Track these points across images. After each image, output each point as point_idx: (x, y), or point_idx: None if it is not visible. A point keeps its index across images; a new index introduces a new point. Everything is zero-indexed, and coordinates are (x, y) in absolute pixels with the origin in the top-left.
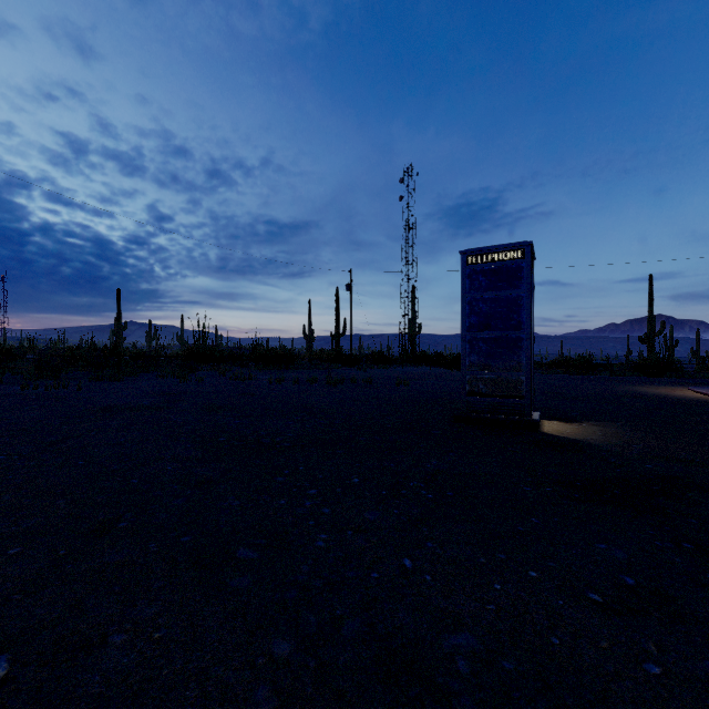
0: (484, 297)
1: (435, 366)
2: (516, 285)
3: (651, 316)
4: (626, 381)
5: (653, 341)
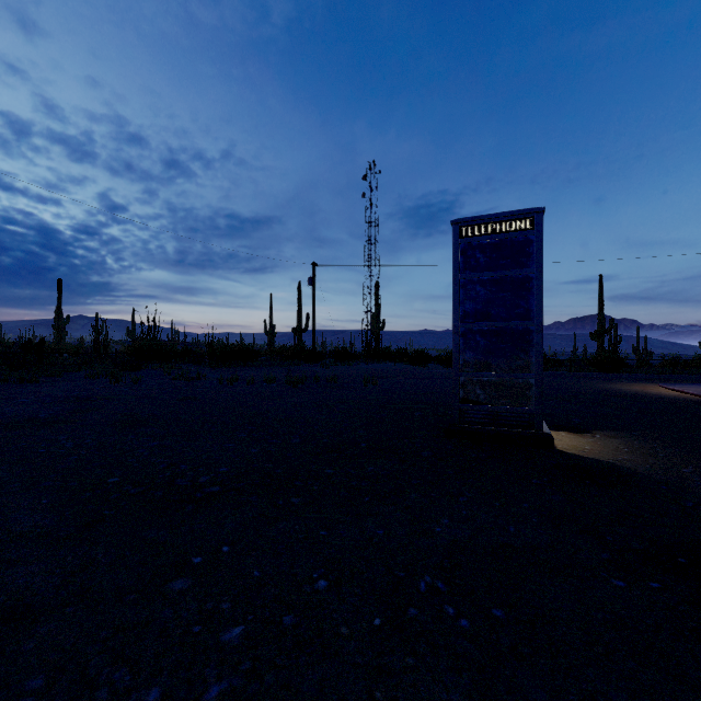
0: (482, 278)
1: (400, 362)
2: (524, 263)
3: (601, 314)
4: (594, 378)
5: (602, 338)
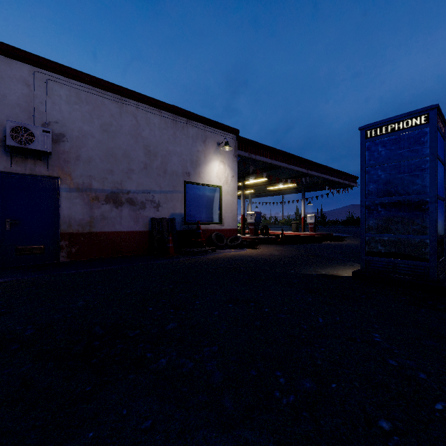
0: None
1: None
2: None
3: None
4: None
5: None
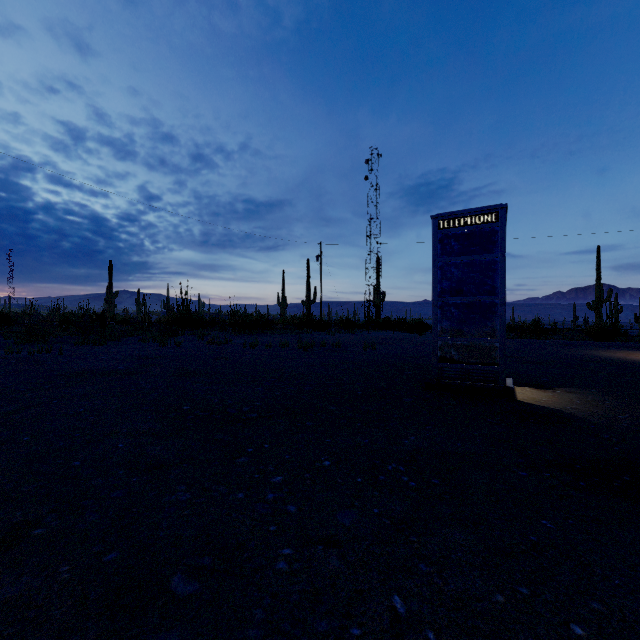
0: (456, 262)
1: (399, 330)
2: (490, 249)
3: (599, 284)
4: (582, 345)
5: (600, 308)
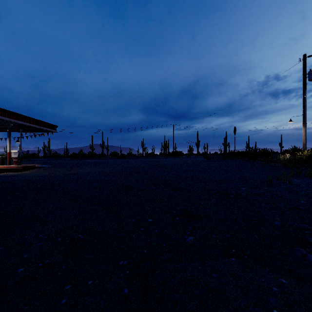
0: None
1: None
2: None
3: None
4: None
5: None
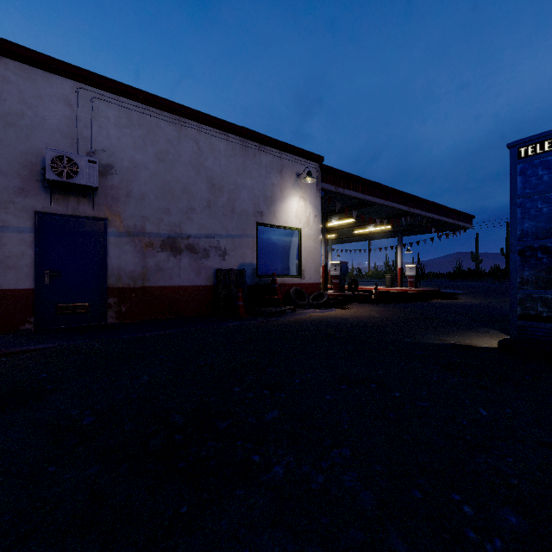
0: None
1: None
2: None
3: None
4: None
5: None
